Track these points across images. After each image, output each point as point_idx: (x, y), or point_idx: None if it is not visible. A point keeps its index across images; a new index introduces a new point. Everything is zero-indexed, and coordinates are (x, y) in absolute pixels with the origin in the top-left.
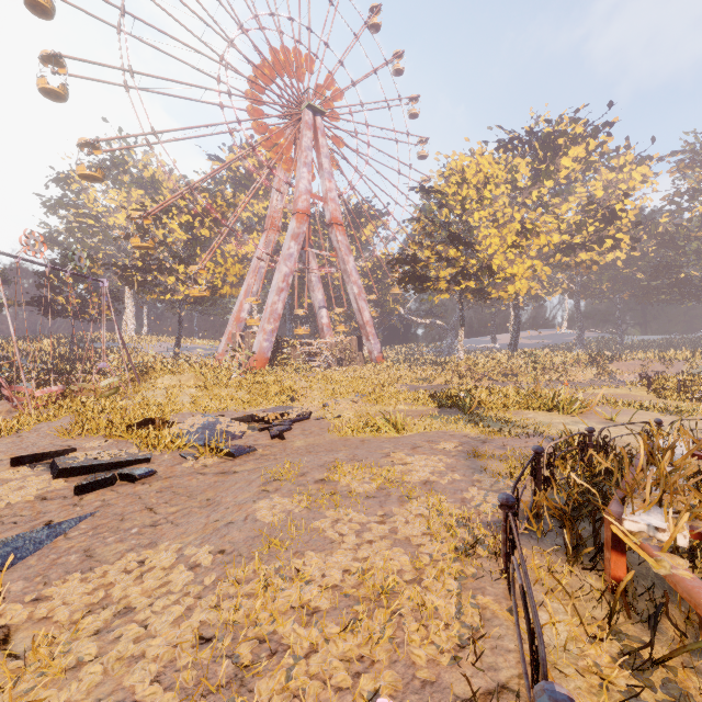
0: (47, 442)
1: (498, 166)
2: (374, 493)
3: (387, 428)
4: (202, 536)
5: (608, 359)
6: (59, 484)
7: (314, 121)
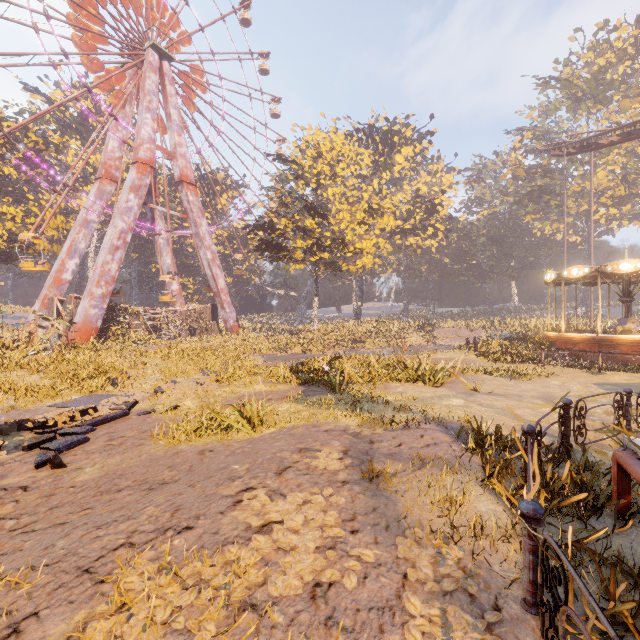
0: None
1: (349, 147)
2: None
3: (240, 424)
4: None
5: (431, 326)
6: None
7: (160, 65)
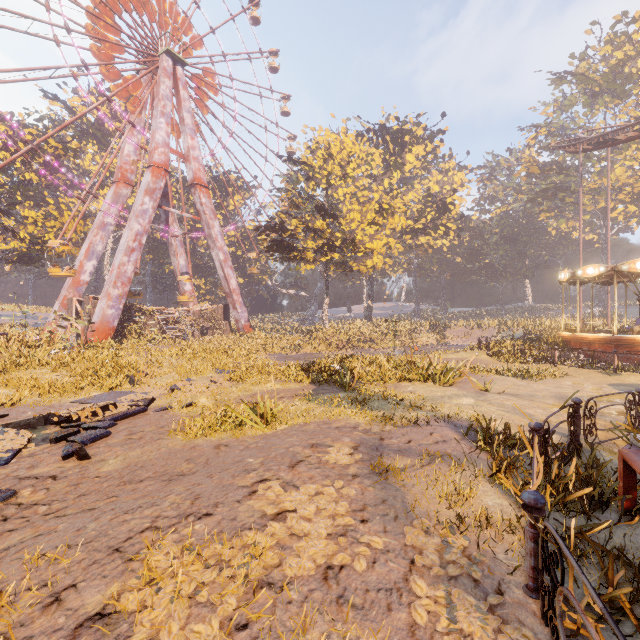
0: None
1: (360, 147)
2: None
3: (254, 421)
4: None
5: (443, 326)
6: None
7: (174, 70)
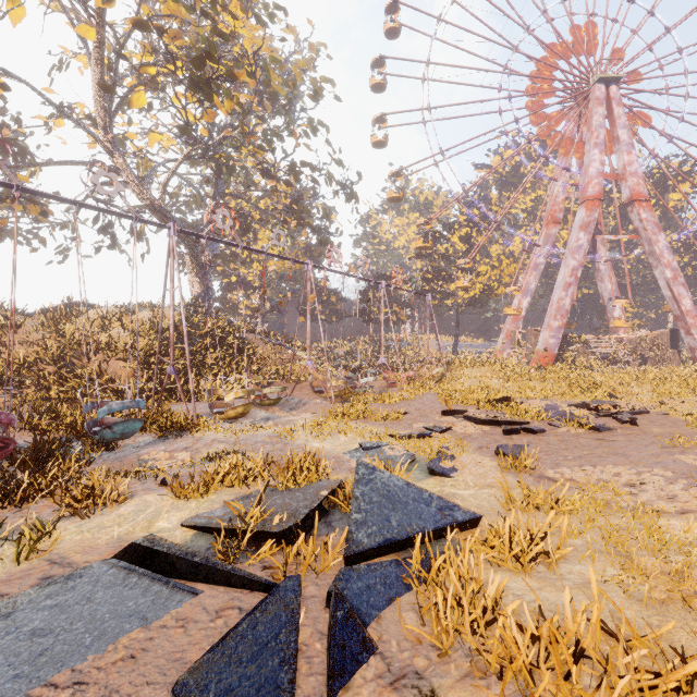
0: (440, 406)
1: None
2: None
3: None
4: (641, 466)
5: None
6: (486, 428)
7: (606, 93)
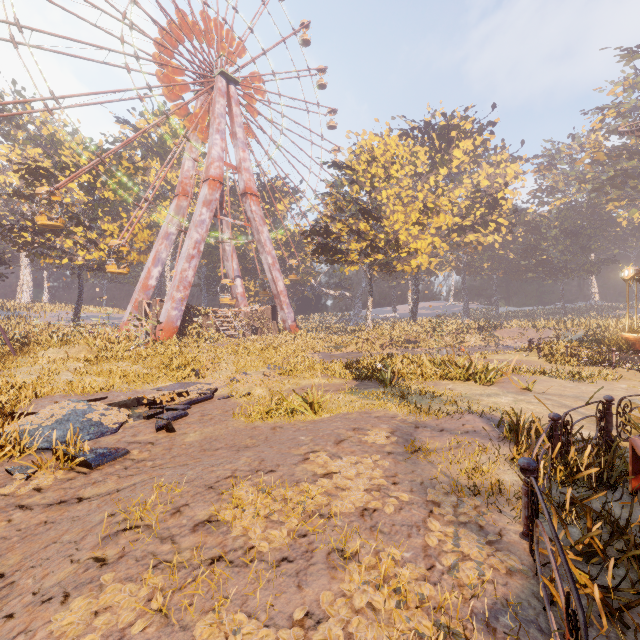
0: None
1: (403, 148)
2: (287, 547)
3: (303, 409)
4: None
5: (493, 327)
6: None
7: (227, 89)
